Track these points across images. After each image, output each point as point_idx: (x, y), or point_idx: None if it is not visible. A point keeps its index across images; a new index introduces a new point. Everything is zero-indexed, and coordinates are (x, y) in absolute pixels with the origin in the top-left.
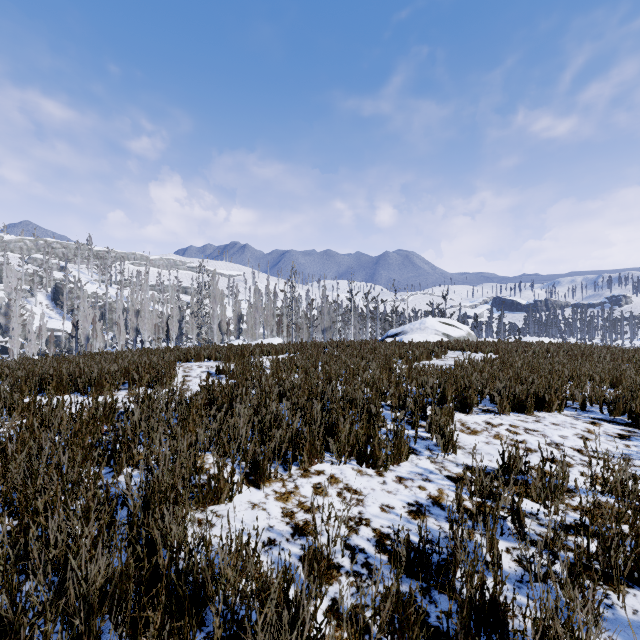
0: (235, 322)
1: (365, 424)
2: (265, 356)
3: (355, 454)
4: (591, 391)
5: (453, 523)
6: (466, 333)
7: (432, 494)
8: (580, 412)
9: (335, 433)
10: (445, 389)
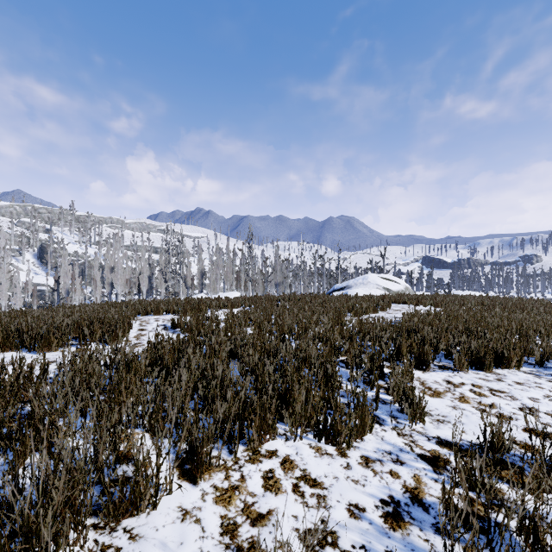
0: (199, 278)
1: (322, 388)
2: (221, 309)
3: (312, 425)
4: (547, 346)
5: (453, 549)
6: (404, 287)
7: (408, 484)
8: (539, 368)
9: (289, 400)
10: (400, 345)
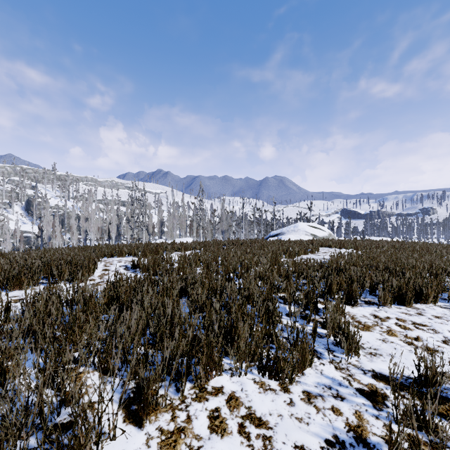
0: (158, 226)
1: (264, 324)
2: (176, 252)
3: (255, 359)
4: None
5: None
6: (328, 234)
7: (350, 422)
8: None
9: (234, 336)
10: (331, 283)
